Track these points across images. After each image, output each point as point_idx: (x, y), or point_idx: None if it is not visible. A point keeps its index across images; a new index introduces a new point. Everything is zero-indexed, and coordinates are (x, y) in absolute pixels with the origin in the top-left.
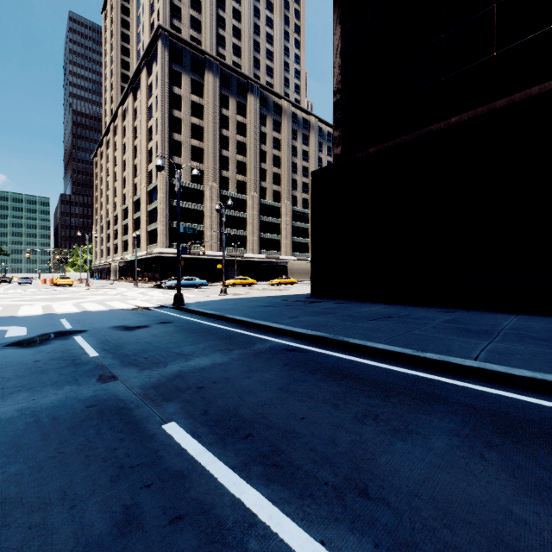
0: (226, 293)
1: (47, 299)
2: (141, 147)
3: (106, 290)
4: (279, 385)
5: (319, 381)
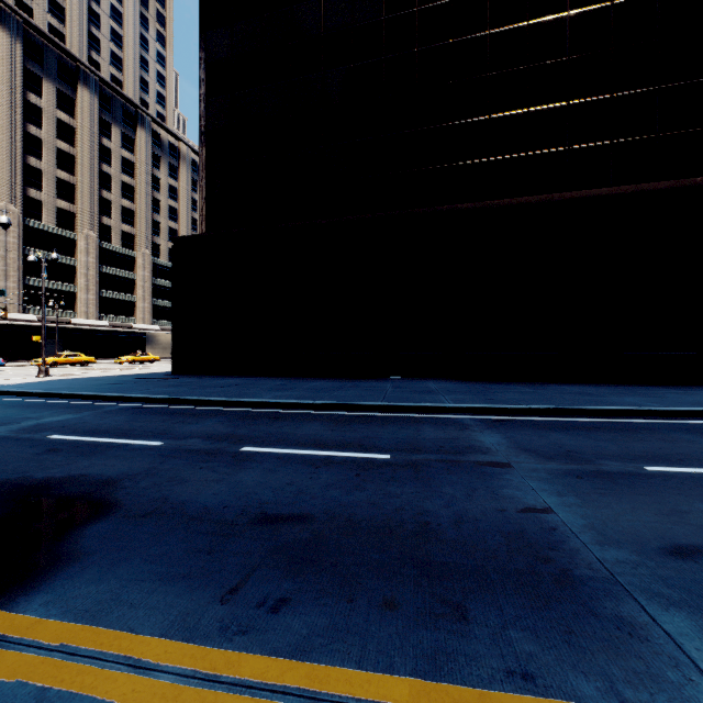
0: (48, 374)
1: None
2: None
3: None
4: (127, 420)
5: (157, 416)
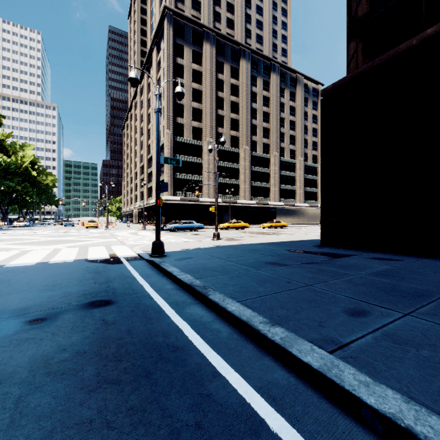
0: (219, 238)
1: (48, 242)
2: (153, 114)
3: (116, 232)
4: None
5: None
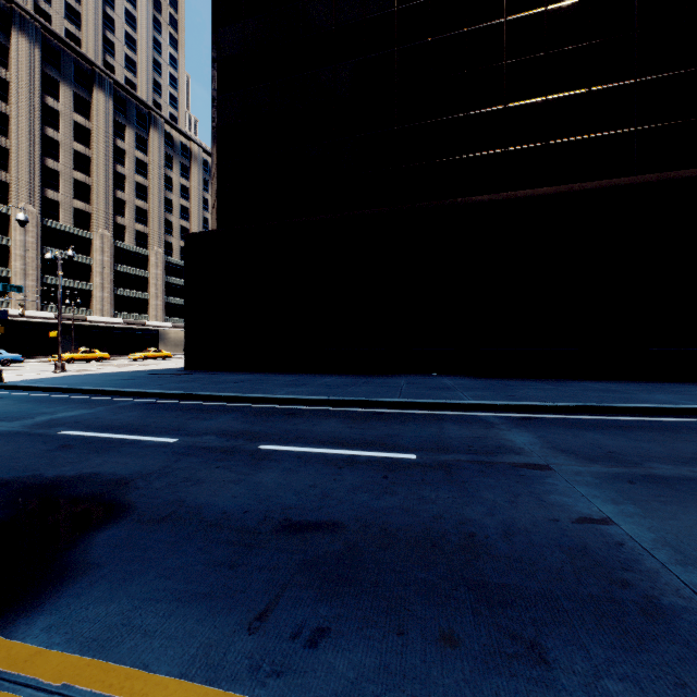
0: (64, 370)
1: None
2: None
3: None
4: (140, 416)
5: (170, 412)
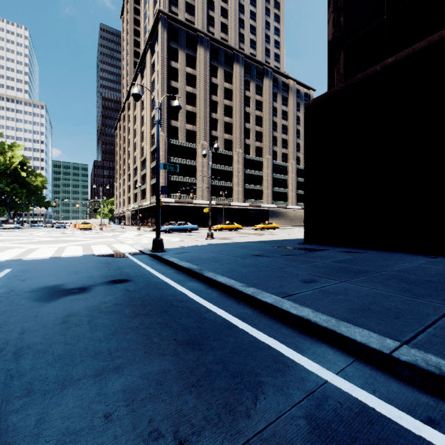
0: (212, 237)
1: (49, 241)
2: (146, 116)
3: (112, 233)
4: None
5: None
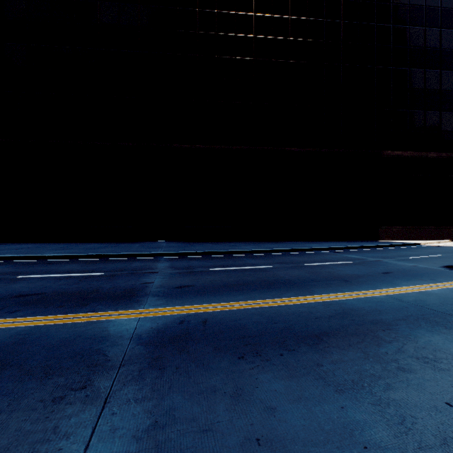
0: None
1: None
2: None
3: None
4: None
5: None
